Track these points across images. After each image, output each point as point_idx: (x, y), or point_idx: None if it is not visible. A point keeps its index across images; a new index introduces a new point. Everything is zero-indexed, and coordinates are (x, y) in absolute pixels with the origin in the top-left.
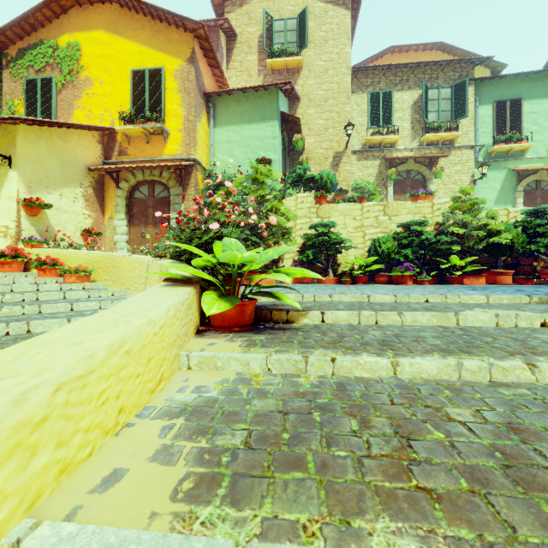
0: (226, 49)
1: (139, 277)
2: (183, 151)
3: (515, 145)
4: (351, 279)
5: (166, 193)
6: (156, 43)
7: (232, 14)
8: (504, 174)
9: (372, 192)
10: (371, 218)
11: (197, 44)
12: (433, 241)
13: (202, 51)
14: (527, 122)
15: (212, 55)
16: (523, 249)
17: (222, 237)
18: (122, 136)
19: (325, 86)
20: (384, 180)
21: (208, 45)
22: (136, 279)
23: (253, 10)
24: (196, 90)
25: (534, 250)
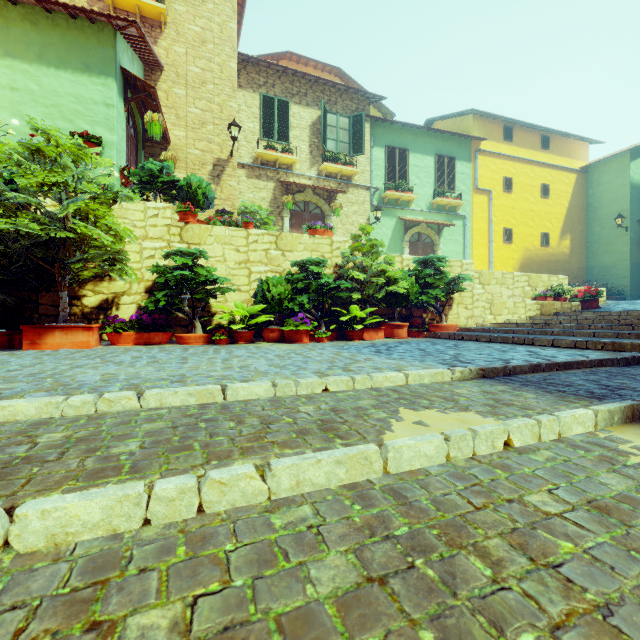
0: None
1: None
2: None
3: (403, 194)
4: (228, 337)
5: None
6: None
7: None
8: (394, 222)
9: (265, 220)
10: (259, 252)
11: None
12: (333, 287)
13: None
14: (412, 174)
15: None
16: (416, 300)
17: None
18: None
19: (202, 62)
20: (280, 208)
21: None
22: None
23: None
24: None
25: (425, 301)
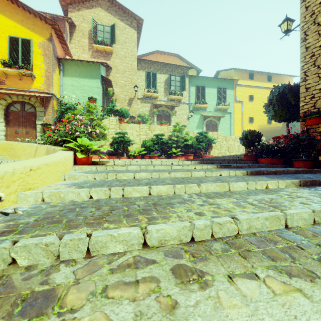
0: (69, 31)
1: (30, 153)
2: (45, 88)
3: (203, 105)
4: (133, 157)
5: (33, 109)
6: (26, 24)
7: (73, 13)
8: (199, 116)
9: (147, 119)
10: (143, 131)
11: (53, 31)
12: (166, 142)
13: (56, 35)
14: (207, 96)
15: (62, 38)
16: (196, 147)
17: (78, 137)
18: (1, 73)
19: (125, 64)
20: (153, 113)
21: (60, 33)
22: (27, 154)
23: (86, 15)
24: (53, 56)
25: (200, 147)
